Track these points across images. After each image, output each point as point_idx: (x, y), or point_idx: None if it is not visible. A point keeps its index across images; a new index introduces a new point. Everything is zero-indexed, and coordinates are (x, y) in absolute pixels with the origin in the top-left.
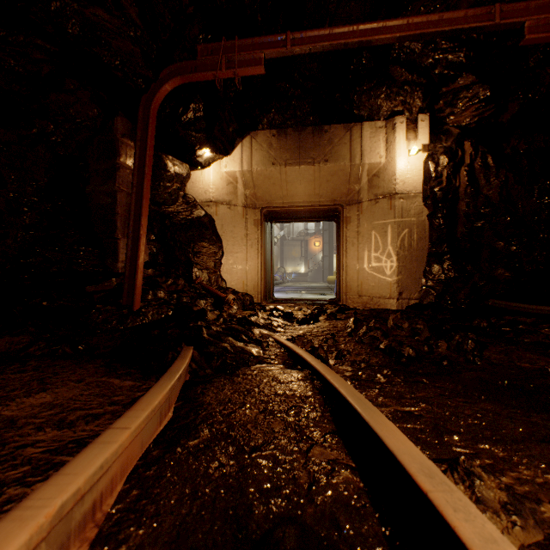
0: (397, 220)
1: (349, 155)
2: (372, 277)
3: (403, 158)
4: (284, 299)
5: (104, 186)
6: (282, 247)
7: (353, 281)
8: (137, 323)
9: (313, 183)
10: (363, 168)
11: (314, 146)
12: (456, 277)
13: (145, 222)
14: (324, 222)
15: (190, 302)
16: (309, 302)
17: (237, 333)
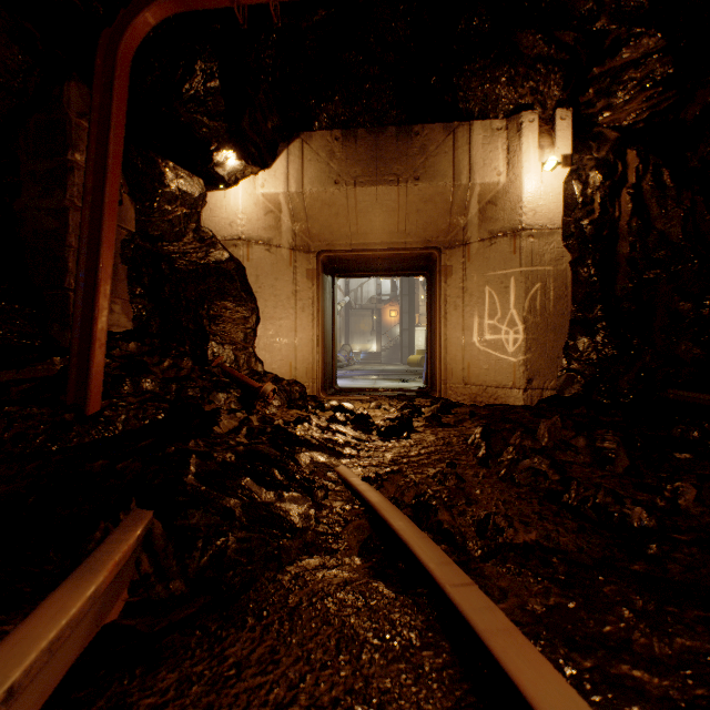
0: (524, 269)
1: (451, 170)
2: (485, 355)
3: (533, 175)
4: (351, 389)
5: (46, 199)
6: (347, 318)
7: (456, 362)
8: (89, 438)
9: (396, 214)
10: (473, 192)
11: (399, 156)
12: (616, 355)
13: (109, 257)
14: (403, 284)
15: (200, 397)
16: (389, 392)
17: (265, 464)
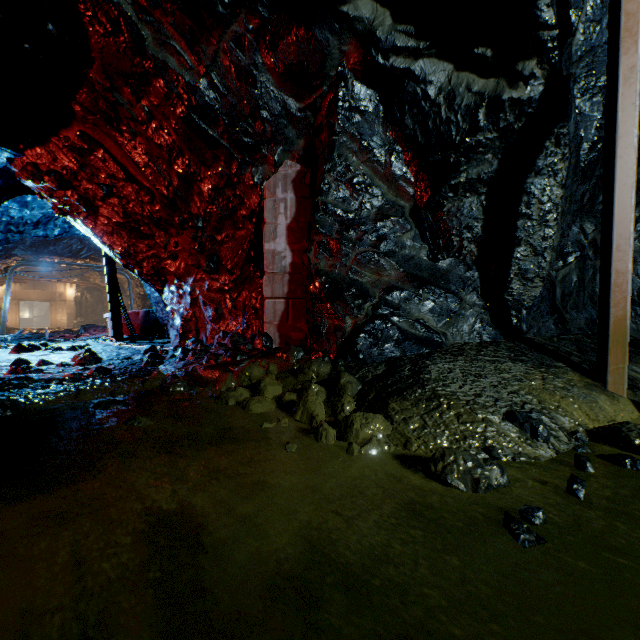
0: (68, 307)
1: (53, 289)
2: (61, 321)
3: (69, 292)
4: None
5: None
6: None
7: (55, 322)
8: None
9: (40, 294)
10: (58, 292)
11: (41, 285)
12: (82, 321)
13: None
14: None
15: None
16: None
17: None
